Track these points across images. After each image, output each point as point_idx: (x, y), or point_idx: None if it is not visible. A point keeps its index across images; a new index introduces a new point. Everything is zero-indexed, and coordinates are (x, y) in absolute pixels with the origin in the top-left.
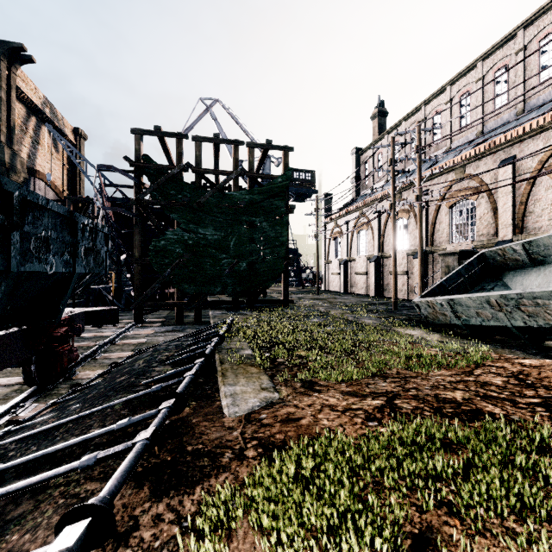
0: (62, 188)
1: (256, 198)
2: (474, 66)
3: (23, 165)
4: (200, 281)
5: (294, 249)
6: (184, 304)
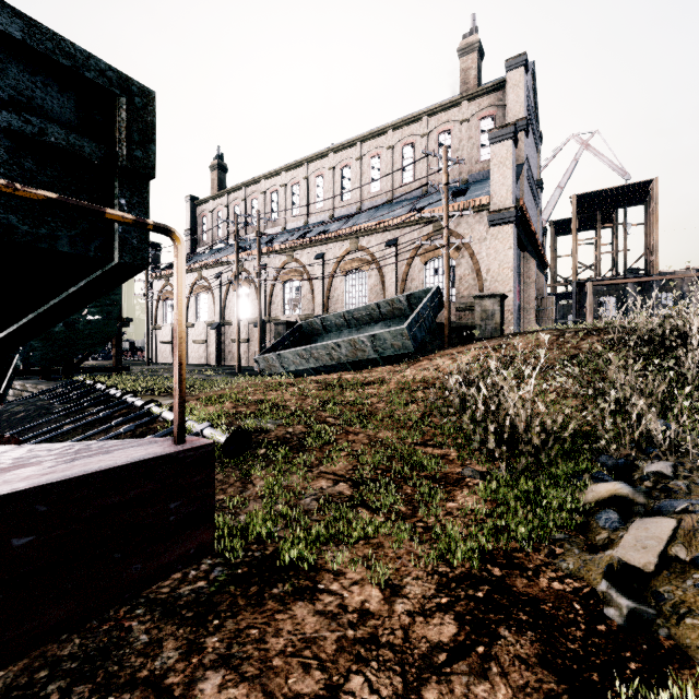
0: None
1: None
2: (303, 164)
3: None
4: None
5: None
6: None
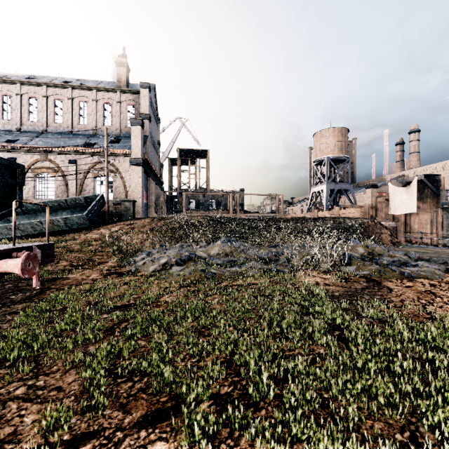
0: None
1: None
2: None
3: None
4: None
5: None
6: None
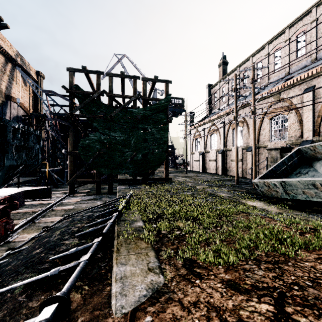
0: (29, 108)
1: (148, 113)
2: (284, 32)
3: (2, 92)
4: (112, 166)
5: (171, 145)
6: (101, 181)
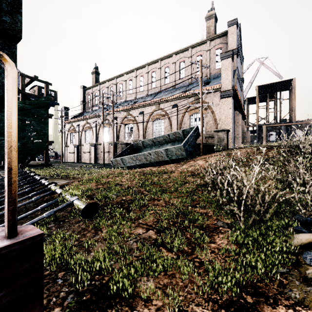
0: None
1: (27, 107)
2: (134, 71)
3: None
4: None
5: None
6: None
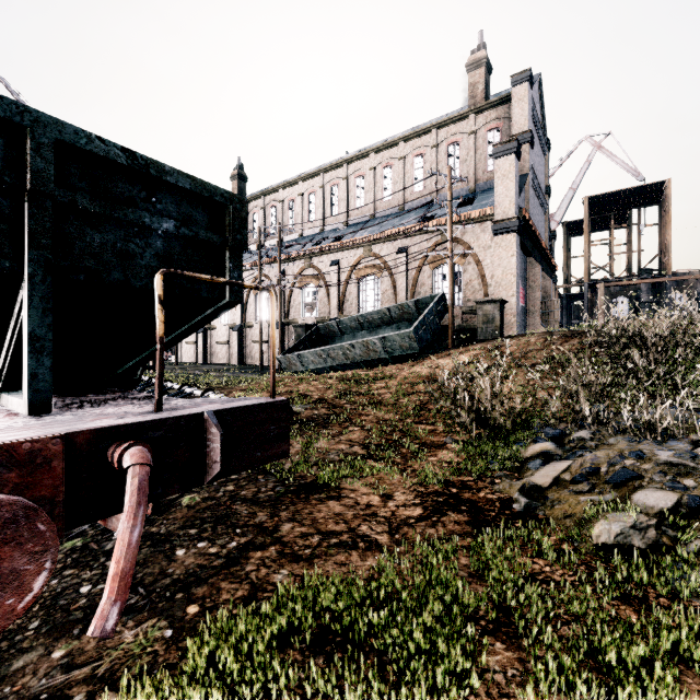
0: None
1: None
2: (319, 174)
3: None
4: None
5: None
6: None
